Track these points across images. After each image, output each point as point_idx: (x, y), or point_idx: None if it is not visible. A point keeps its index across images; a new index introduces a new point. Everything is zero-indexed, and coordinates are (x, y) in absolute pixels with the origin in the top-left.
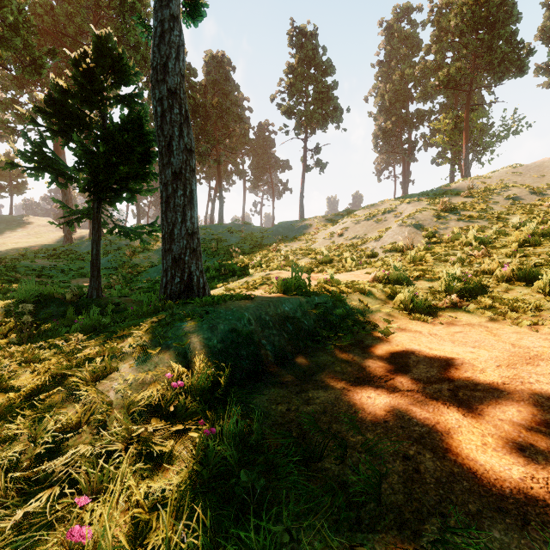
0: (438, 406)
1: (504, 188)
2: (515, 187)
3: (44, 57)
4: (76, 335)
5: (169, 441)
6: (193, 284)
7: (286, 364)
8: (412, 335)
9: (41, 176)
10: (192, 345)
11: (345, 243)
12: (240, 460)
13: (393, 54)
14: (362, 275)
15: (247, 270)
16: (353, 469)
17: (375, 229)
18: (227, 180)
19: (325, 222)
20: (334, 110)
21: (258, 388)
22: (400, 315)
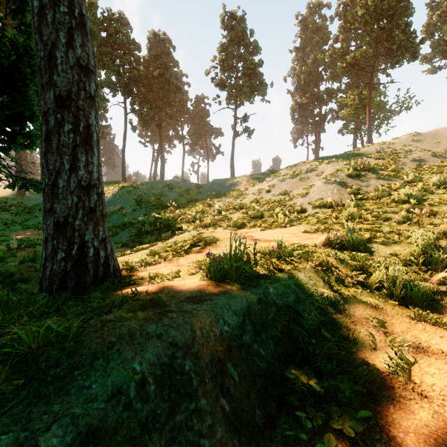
0: None
1: (409, 152)
2: (418, 151)
3: None
4: None
5: None
6: (87, 261)
7: None
8: None
9: None
10: None
11: (273, 199)
12: None
13: (307, 42)
14: (301, 234)
15: (181, 224)
16: None
17: (300, 186)
18: (168, 143)
19: (253, 180)
20: (260, 84)
21: None
22: (388, 307)
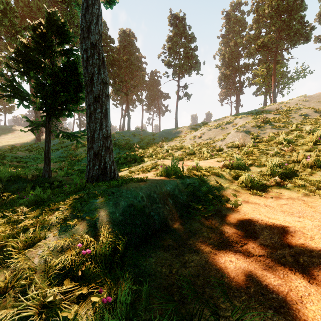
0: (286, 271)
1: (298, 109)
2: (305, 108)
3: (22, 30)
4: (21, 208)
5: (75, 306)
6: (107, 170)
7: (168, 230)
8: (253, 206)
9: (13, 100)
10: (100, 217)
11: (203, 142)
12: None
13: (230, 30)
14: (214, 162)
15: (143, 158)
16: None
17: (221, 134)
18: (132, 104)
19: (190, 129)
20: (196, 63)
21: (147, 250)
22: (243, 191)
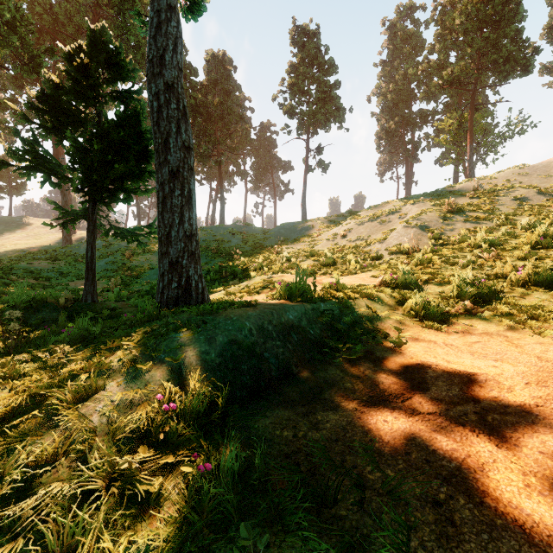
0: (466, 433)
1: (511, 189)
2: (521, 188)
3: (42, 55)
4: (61, 347)
5: (158, 477)
6: (191, 290)
7: (291, 380)
8: (426, 346)
9: (34, 176)
10: (187, 359)
11: (349, 245)
12: (239, 502)
13: (396, 53)
14: (367, 278)
15: (248, 272)
16: (374, 518)
17: (379, 231)
18: (228, 180)
19: (327, 223)
20: (337, 110)
21: (260, 408)
22: (412, 323)
